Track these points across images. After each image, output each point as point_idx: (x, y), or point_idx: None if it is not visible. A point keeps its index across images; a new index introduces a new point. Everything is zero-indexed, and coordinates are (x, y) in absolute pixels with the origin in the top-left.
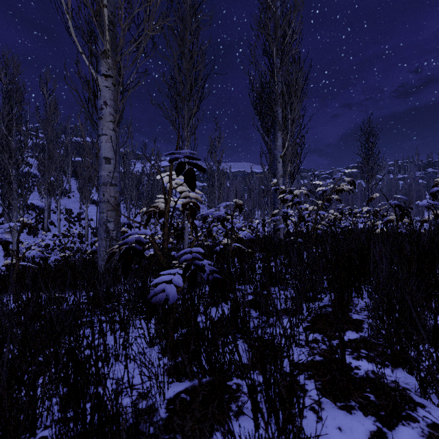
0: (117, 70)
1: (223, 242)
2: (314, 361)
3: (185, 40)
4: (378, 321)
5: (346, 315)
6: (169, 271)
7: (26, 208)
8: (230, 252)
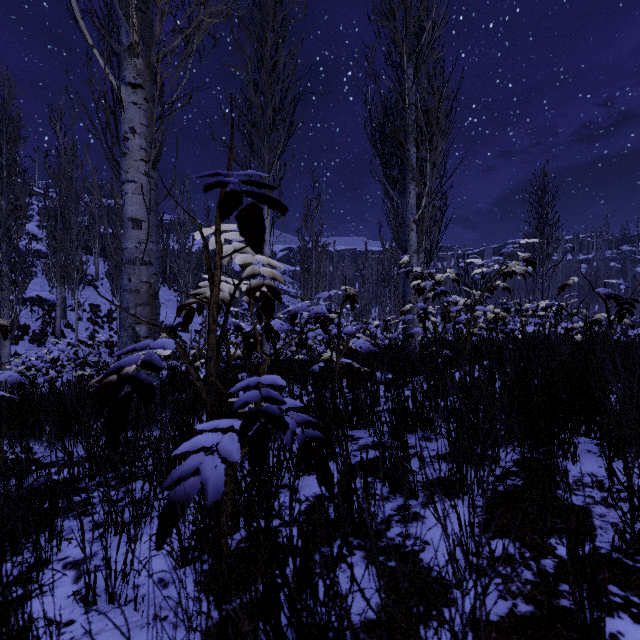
0: (153, 79)
1: (324, 357)
2: (517, 617)
3: (265, 39)
4: (618, 511)
5: (553, 496)
6: (215, 423)
7: (29, 302)
8: (336, 373)
